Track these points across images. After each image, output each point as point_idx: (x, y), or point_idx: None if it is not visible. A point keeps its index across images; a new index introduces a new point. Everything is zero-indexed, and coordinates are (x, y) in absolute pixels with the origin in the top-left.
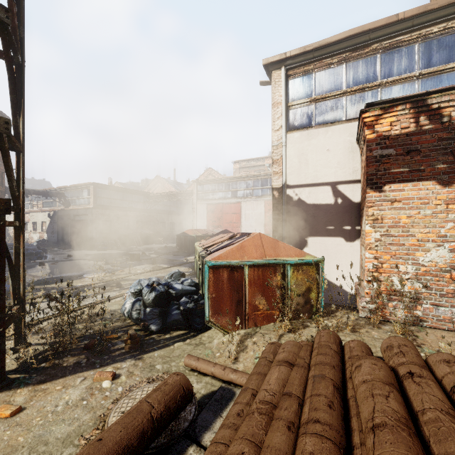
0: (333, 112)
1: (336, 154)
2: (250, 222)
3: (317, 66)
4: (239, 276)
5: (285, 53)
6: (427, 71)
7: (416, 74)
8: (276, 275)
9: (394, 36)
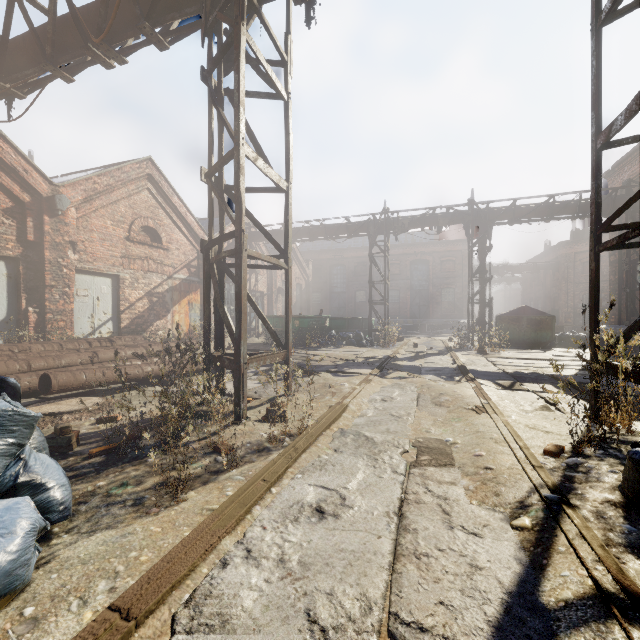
0: None
1: None
2: None
3: None
4: None
5: None
6: None
7: None
8: None
9: None
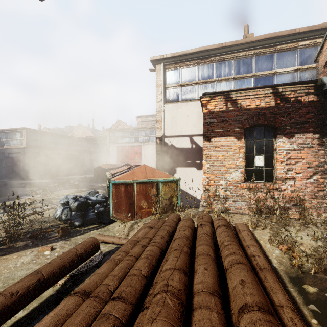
0: (190, 94)
1: (192, 119)
2: (148, 159)
3: (182, 65)
4: (131, 189)
5: (163, 55)
6: (237, 76)
7: (232, 77)
8: (153, 188)
9: (222, 54)
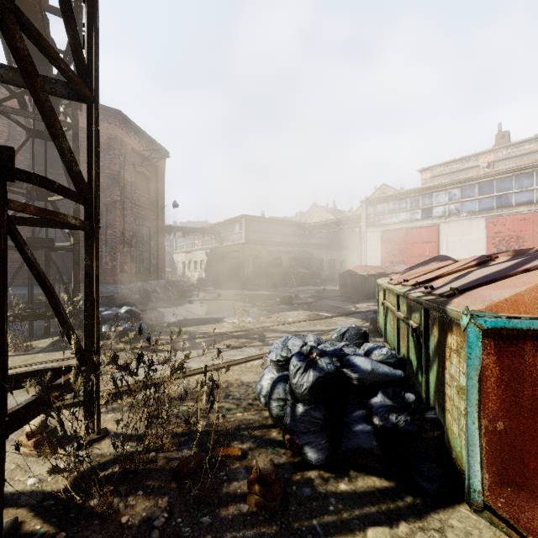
0: None
1: None
2: (457, 255)
3: None
4: None
5: None
6: None
7: None
8: None
9: None
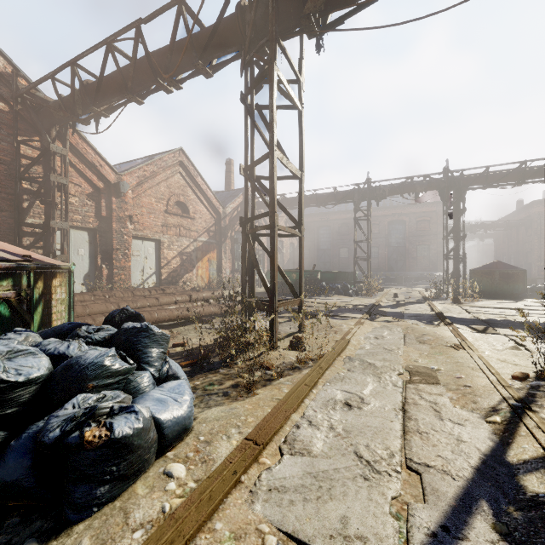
0: None
1: None
2: None
3: None
4: None
5: None
6: None
7: None
8: None
9: None
